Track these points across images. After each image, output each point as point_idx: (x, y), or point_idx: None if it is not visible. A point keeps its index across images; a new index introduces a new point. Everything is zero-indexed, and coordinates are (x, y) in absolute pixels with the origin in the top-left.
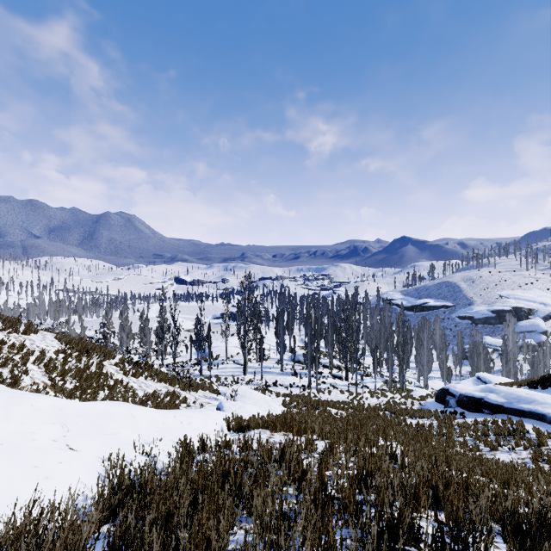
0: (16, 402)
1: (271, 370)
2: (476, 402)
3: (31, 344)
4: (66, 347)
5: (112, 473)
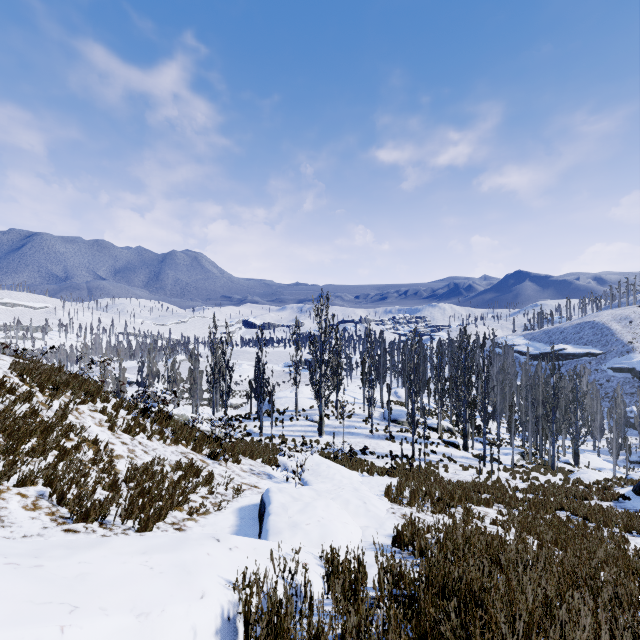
0: None
1: (357, 431)
2: None
3: None
4: (19, 379)
5: None
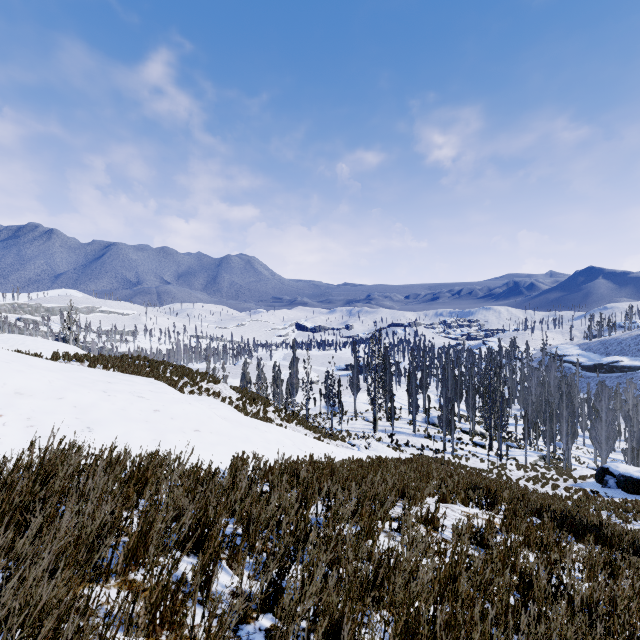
0: (269, 425)
1: (402, 430)
2: (634, 483)
3: (221, 392)
4: (240, 395)
5: (325, 460)
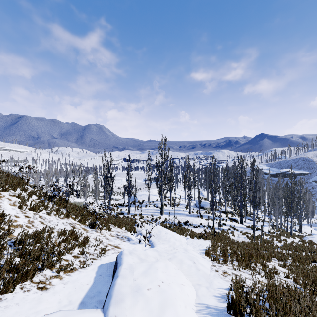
0: None
1: (181, 212)
2: None
3: None
4: None
5: None
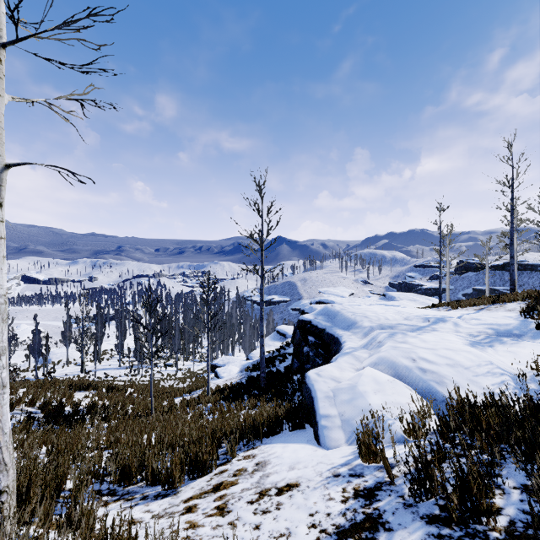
0: None
1: (110, 367)
2: (213, 367)
3: None
4: None
5: None
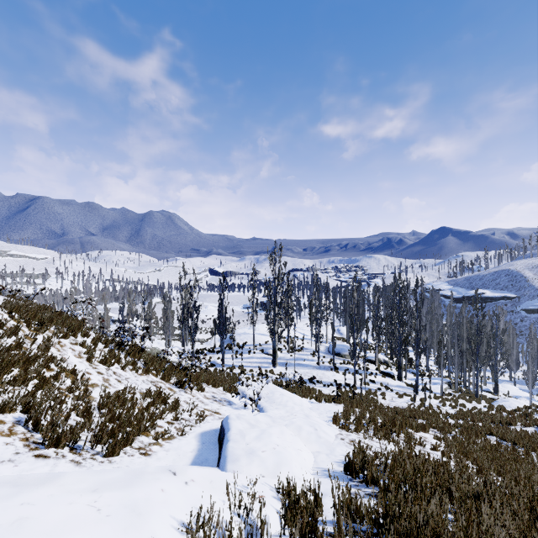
0: None
1: (306, 363)
2: None
3: None
4: (9, 315)
5: None
